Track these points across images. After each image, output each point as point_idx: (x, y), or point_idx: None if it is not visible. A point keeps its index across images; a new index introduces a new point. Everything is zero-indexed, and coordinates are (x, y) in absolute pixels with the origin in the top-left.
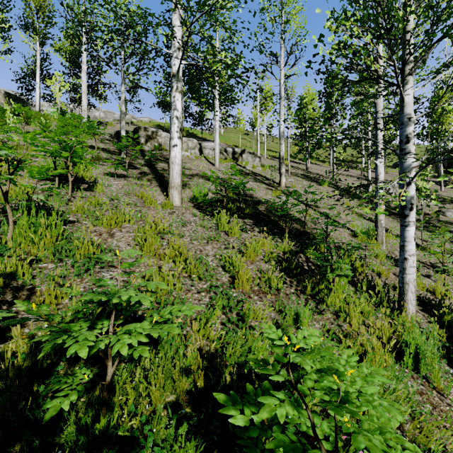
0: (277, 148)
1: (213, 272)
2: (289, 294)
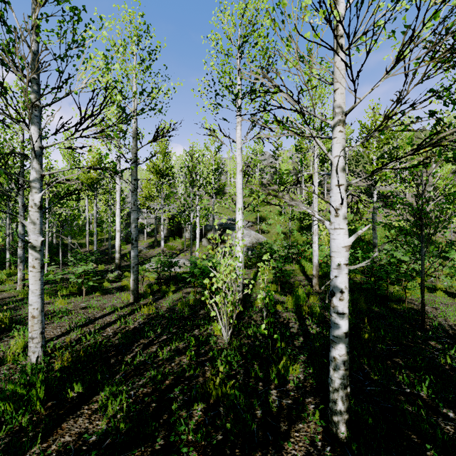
0: None
1: None
2: None
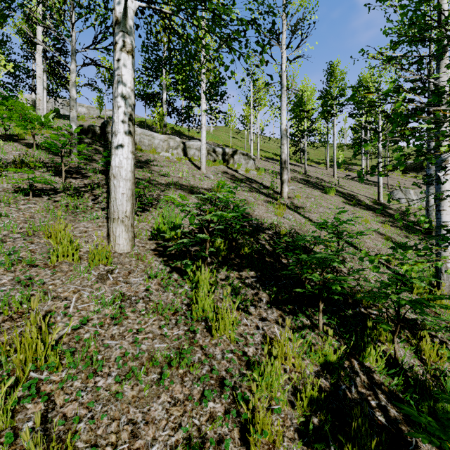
0: (269, 148)
1: None
2: None
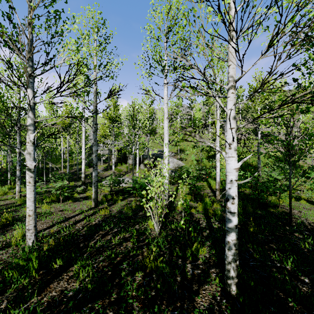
0: None
1: None
2: None
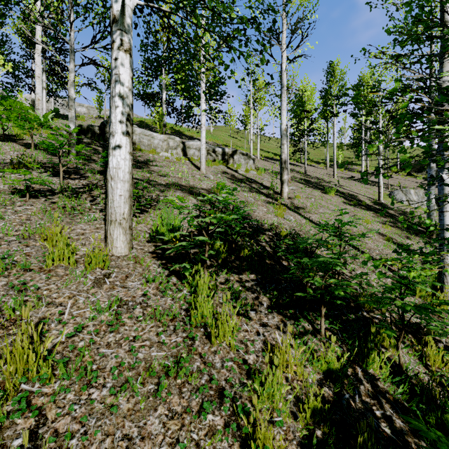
0: (268, 148)
1: None
2: None
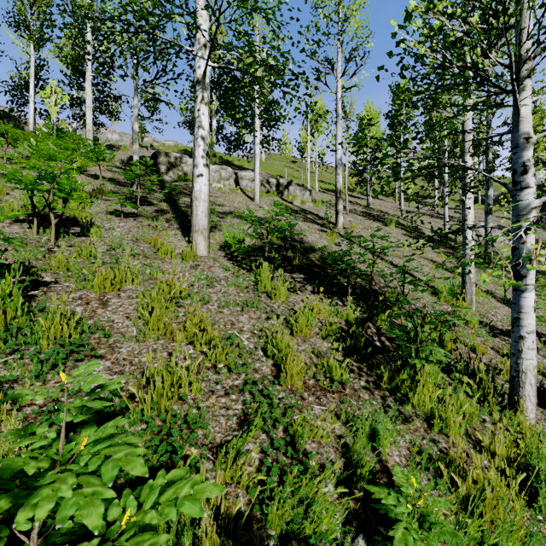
0: (330, 179)
1: (249, 360)
2: (358, 390)
